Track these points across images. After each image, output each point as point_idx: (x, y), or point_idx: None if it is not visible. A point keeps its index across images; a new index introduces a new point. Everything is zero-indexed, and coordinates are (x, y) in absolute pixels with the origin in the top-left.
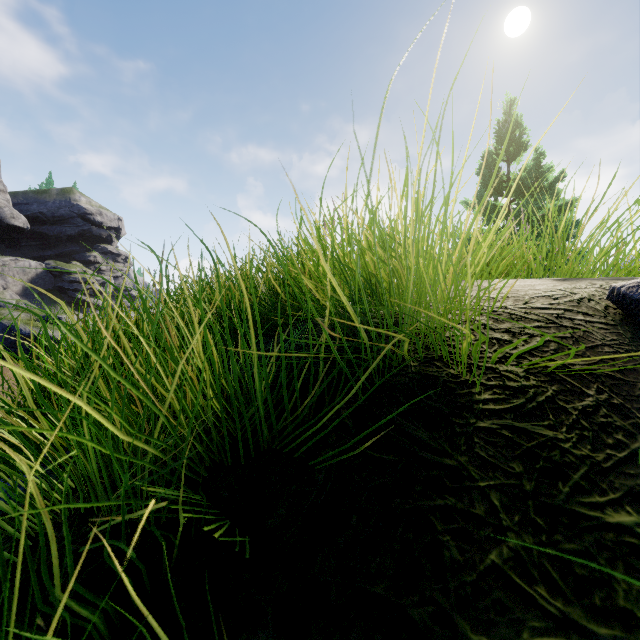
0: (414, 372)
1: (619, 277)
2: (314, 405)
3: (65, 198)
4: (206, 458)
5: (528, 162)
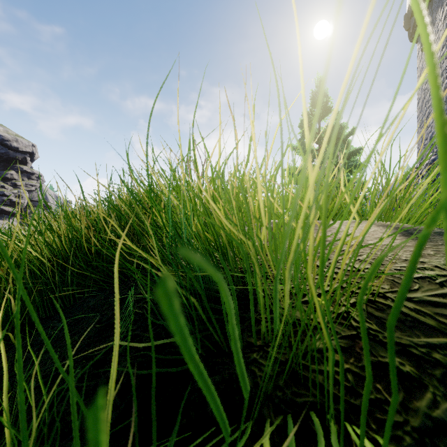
0: None
1: None
2: None
3: None
4: None
5: None
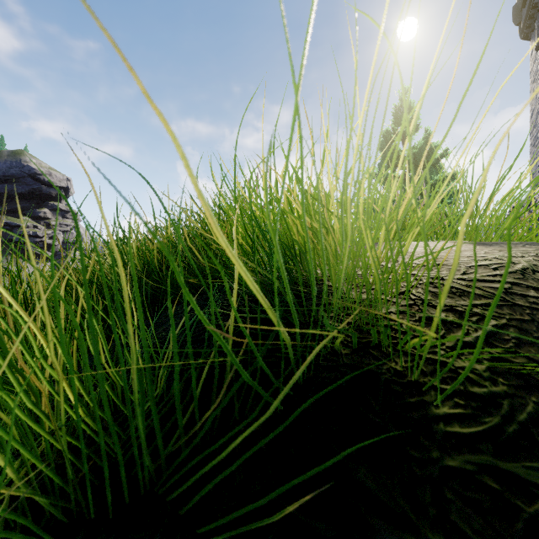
0: (346, 364)
1: (532, 242)
2: (219, 416)
3: (16, 159)
4: (54, 513)
5: (419, 141)
